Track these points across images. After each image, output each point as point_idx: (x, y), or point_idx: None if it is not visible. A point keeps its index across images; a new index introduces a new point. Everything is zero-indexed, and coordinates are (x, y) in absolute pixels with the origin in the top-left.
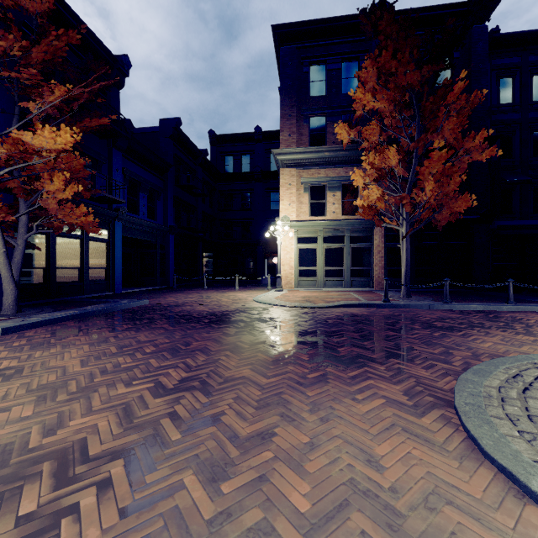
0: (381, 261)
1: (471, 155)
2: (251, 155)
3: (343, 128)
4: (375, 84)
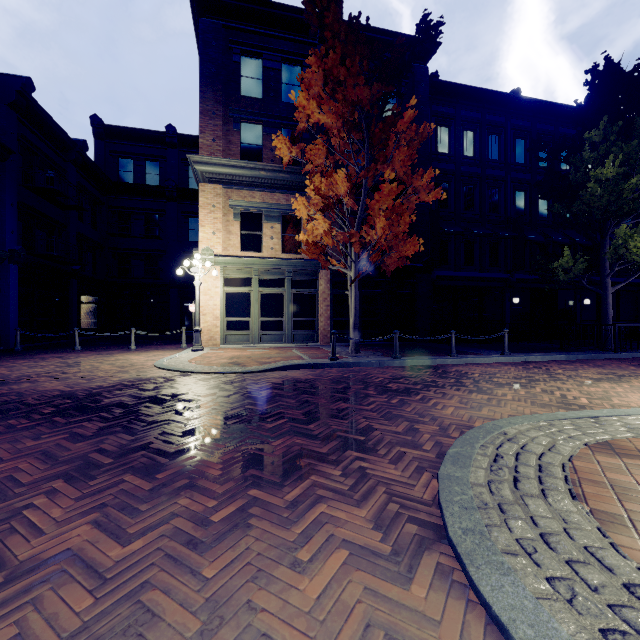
0: (327, 311)
1: (419, 194)
2: (161, 164)
3: (283, 141)
4: (321, 90)
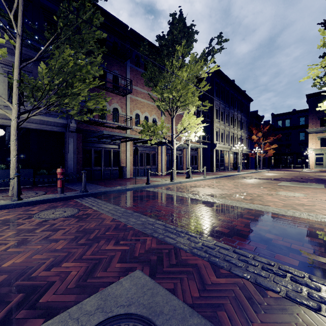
0: None
1: None
2: (290, 120)
3: None
4: None
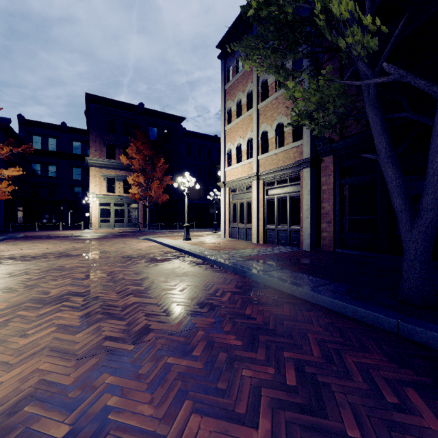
0: (142, 215)
1: (167, 182)
2: (58, 140)
3: (124, 158)
4: (136, 152)
